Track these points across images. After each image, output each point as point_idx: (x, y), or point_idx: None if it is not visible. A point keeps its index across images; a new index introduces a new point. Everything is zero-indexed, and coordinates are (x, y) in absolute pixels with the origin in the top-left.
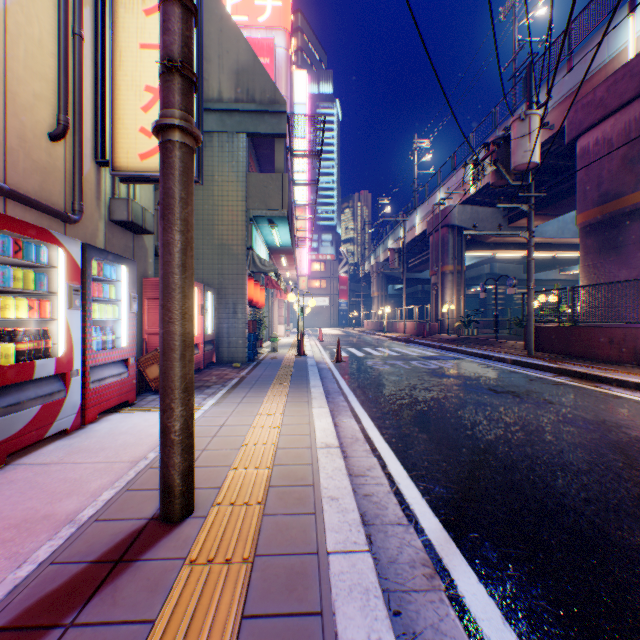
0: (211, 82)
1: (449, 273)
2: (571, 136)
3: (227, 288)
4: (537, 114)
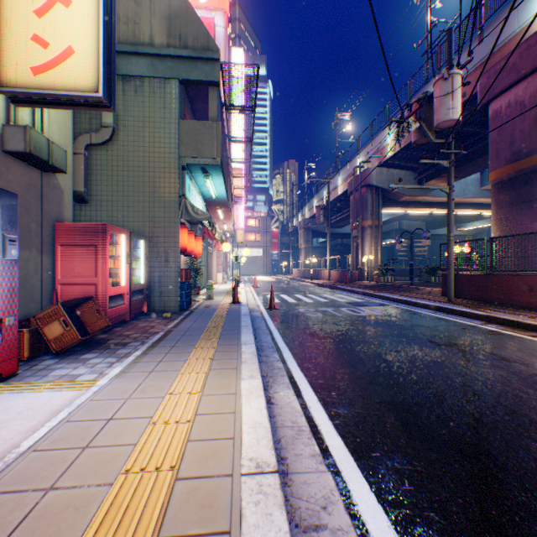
0: (142, 26)
1: (368, 227)
2: (484, 100)
3: (159, 236)
4: (459, 74)
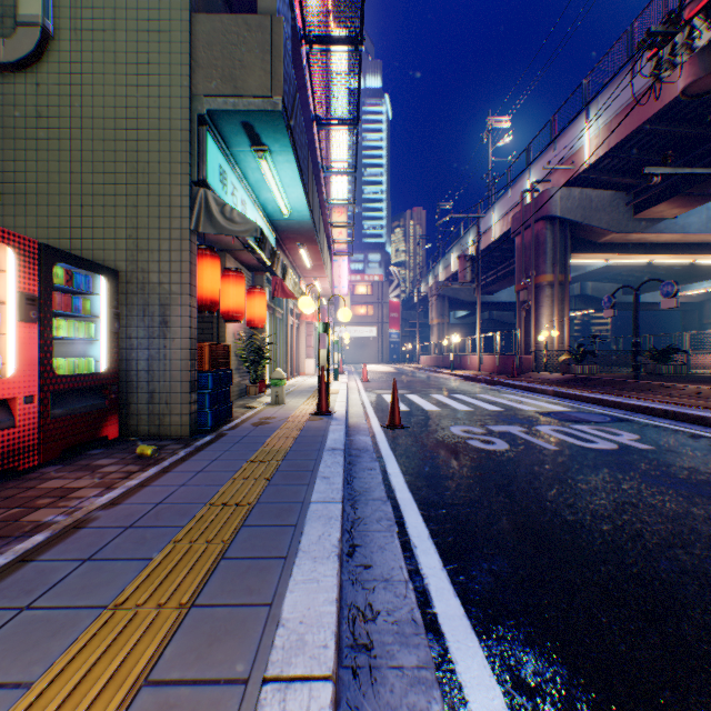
0: None
1: (547, 285)
2: None
3: (147, 270)
4: None
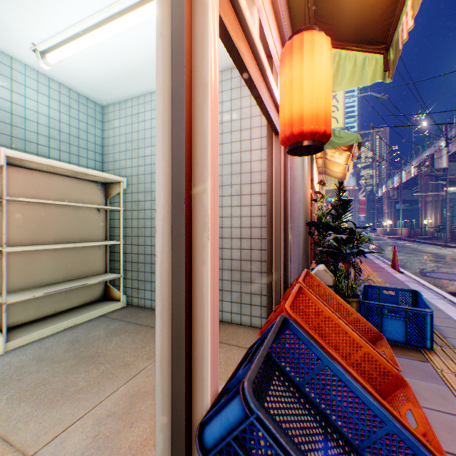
0: None
1: (429, 201)
2: None
3: None
4: (444, 149)
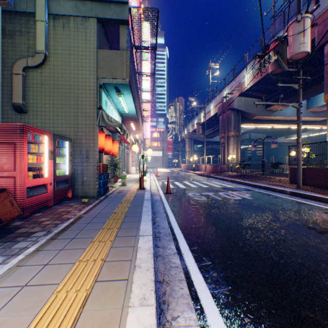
0: None
1: (232, 136)
2: (321, 42)
3: (81, 138)
4: (309, 17)
